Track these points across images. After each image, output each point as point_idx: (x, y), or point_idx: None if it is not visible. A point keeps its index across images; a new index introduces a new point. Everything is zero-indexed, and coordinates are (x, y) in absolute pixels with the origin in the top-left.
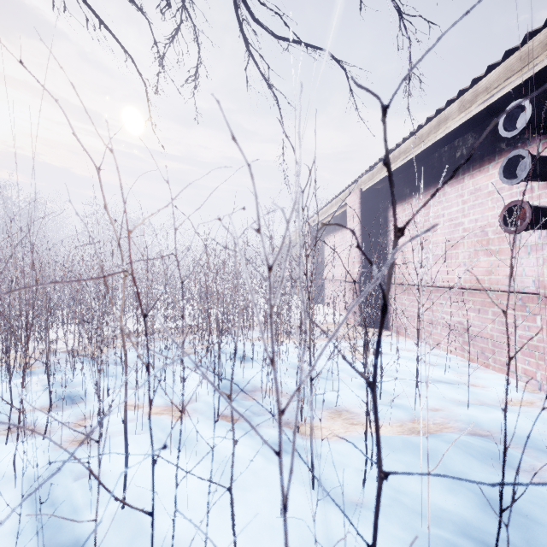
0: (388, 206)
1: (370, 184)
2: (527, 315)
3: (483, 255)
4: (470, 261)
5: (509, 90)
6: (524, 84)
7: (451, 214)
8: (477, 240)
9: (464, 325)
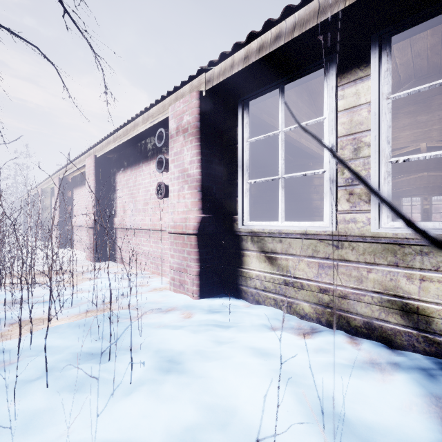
0: (116, 172)
1: (101, 153)
2: (165, 242)
3: (158, 210)
4: (153, 213)
5: (159, 121)
6: (165, 120)
7: (146, 183)
8: (155, 201)
9: (150, 252)
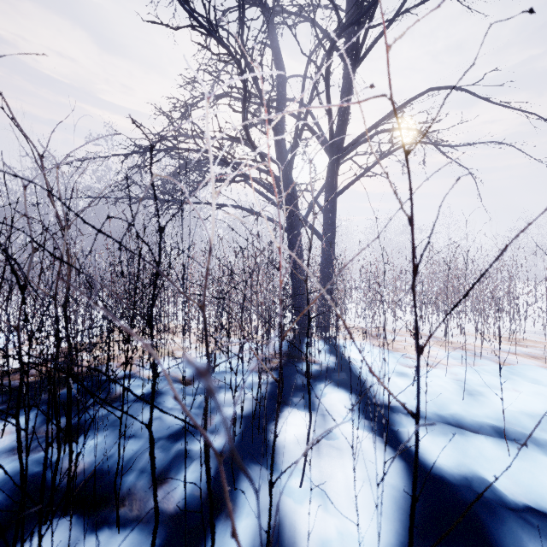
0: None
1: None
2: None
3: None
4: None
5: None
6: None
7: None
8: None
9: None
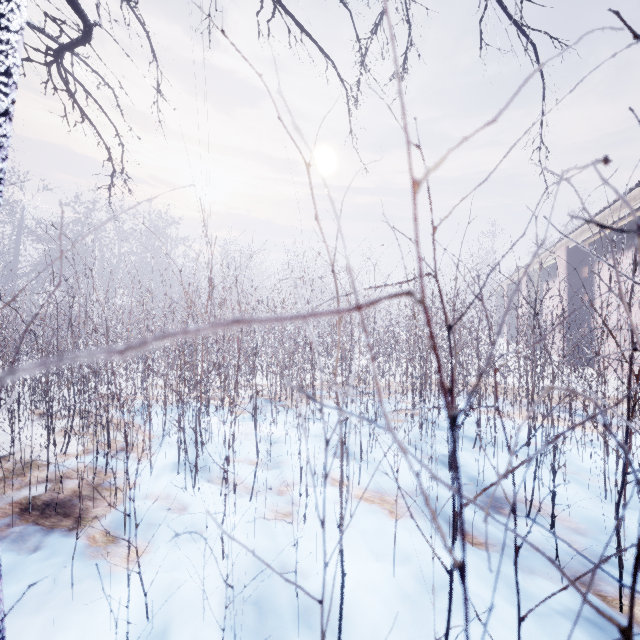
0: None
1: None
2: None
3: None
4: None
5: None
6: None
7: None
8: None
9: None
